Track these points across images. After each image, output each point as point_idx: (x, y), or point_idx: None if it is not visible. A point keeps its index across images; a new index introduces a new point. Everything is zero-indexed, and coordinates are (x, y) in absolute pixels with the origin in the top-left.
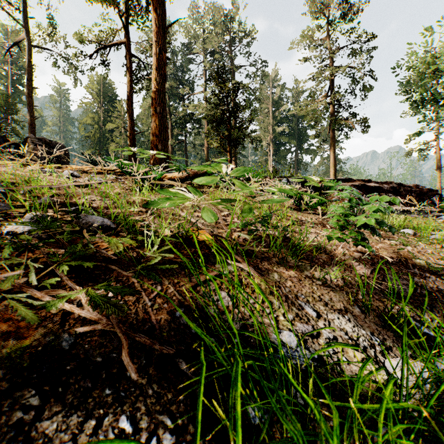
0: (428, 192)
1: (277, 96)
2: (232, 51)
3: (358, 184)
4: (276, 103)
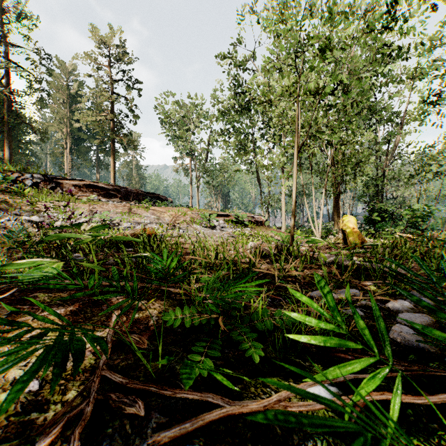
0: (153, 195)
1: (75, 90)
2: (5, 24)
3: (88, 183)
4: (73, 98)
